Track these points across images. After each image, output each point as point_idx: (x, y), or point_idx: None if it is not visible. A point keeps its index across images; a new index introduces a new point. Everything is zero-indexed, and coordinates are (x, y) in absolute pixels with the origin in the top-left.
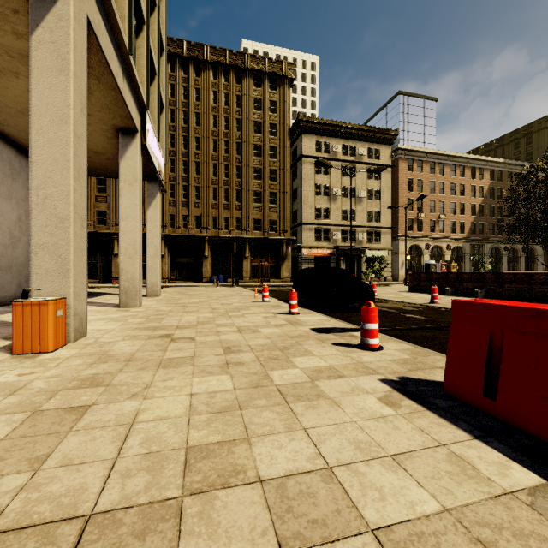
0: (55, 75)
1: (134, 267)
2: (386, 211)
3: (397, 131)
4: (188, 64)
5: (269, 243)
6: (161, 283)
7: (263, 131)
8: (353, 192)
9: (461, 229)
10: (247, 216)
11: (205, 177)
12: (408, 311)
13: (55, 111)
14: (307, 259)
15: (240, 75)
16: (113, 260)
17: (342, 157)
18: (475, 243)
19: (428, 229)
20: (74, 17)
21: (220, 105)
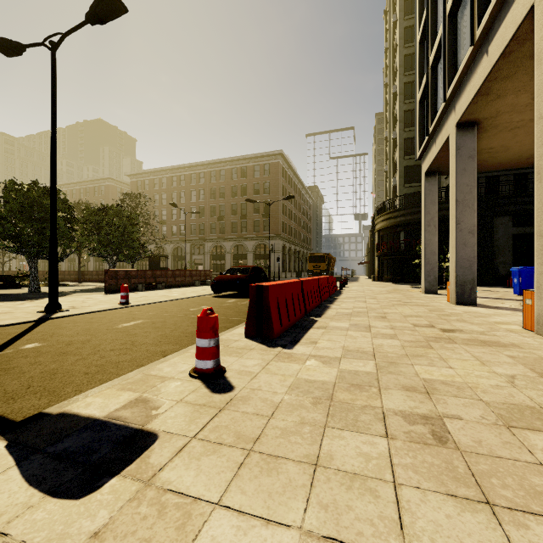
0: None
1: None
2: None
3: None
4: None
5: None
6: None
7: None
8: None
9: None
10: None
11: None
12: None
13: None
14: None
15: None
16: None
17: None
18: None
19: None
20: None
21: None
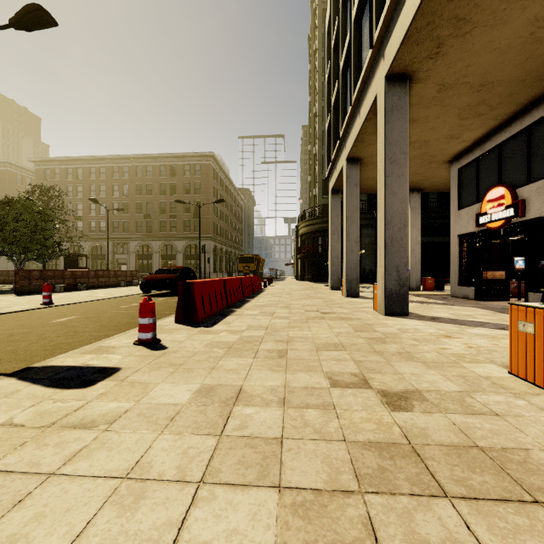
0: None
1: None
2: None
3: None
4: None
5: None
6: None
7: None
8: None
9: None
10: None
11: None
12: None
13: None
14: None
15: None
16: None
17: None
18: None
19: None
20: None
21: None
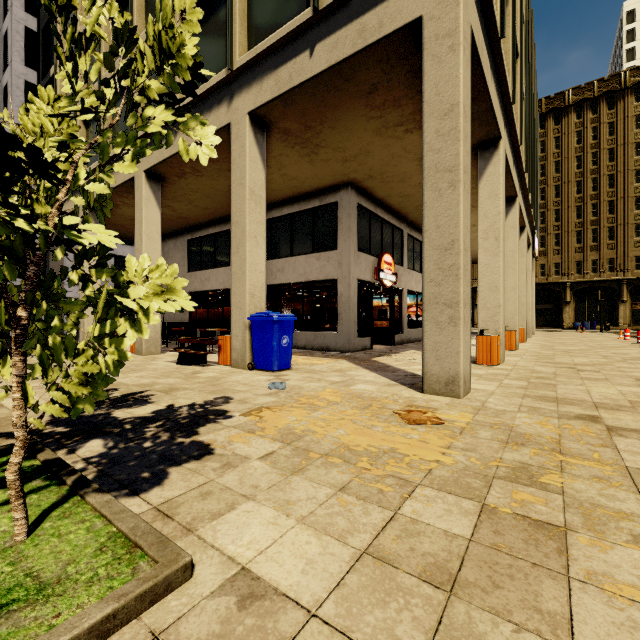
0: (520, 258)
1: (528, 317)
2: None
3: None
4: (546, 118)
5: None
6: None
7: None
8: None
9: None
10: (625, 254)
11: (566, 223)
12: None
13: (520, 270)
14: None
15: (613, 99)
16: (475, 309)
17: None
18: None
19: None
20: (526, 237)
21: (585, 143)
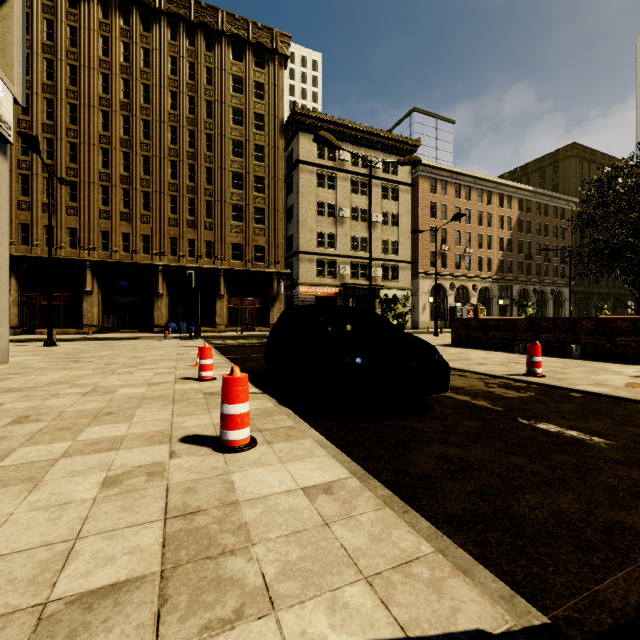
0: None
1: None
2: (405, 240)
3: (418, 141)
4: (131, 11)
5: (253, 278)
6: (85, 334)
7: (245, 122)
8: (365, 214)
9: (488, 267)
10: (223, 238)
11: (159, 179)
12: (519, 404)
13: None
14: (306, 299)
15: (211, 40)
16: None
17: (352, 168)
18: (503, 284)
19: (453, 265)
20: None
21: (181, 78)
